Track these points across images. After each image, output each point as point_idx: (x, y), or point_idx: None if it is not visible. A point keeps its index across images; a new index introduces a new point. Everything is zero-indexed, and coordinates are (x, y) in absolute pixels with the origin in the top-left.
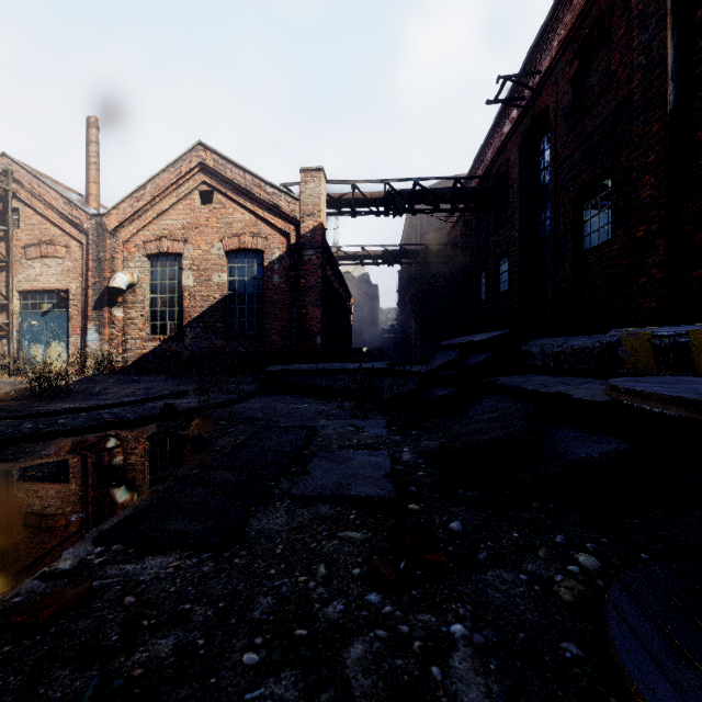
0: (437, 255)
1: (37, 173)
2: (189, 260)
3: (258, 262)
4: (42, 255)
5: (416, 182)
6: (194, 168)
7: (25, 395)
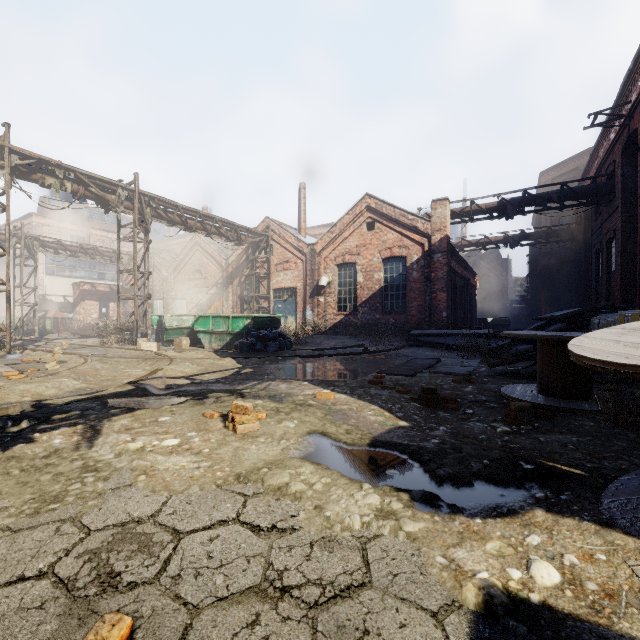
0: (559, 234)
1: (279, 223)
2: (360, 266)
3: (402, 264)
4: (284, 269)
5: (524, 192)
6: (363, 209)
7: None
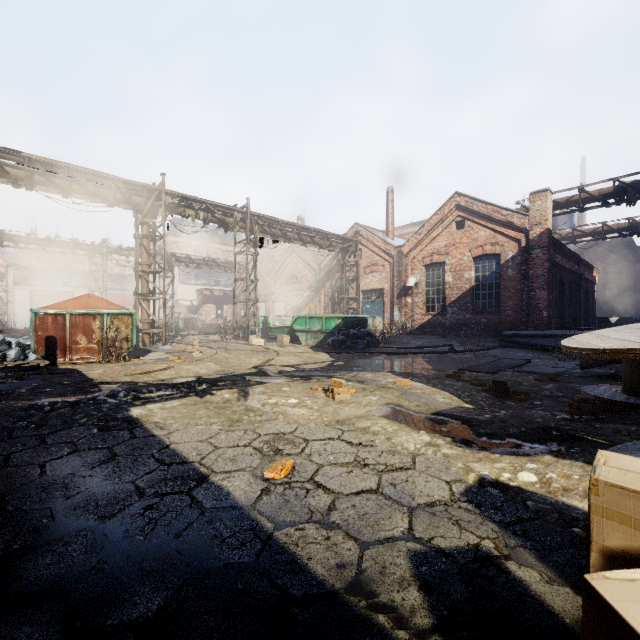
0: None
1: (367, 227)
2: (449, 266)
3: (496, 262)
4: (372, 271)
5: None
6: (452, 208)
7: None
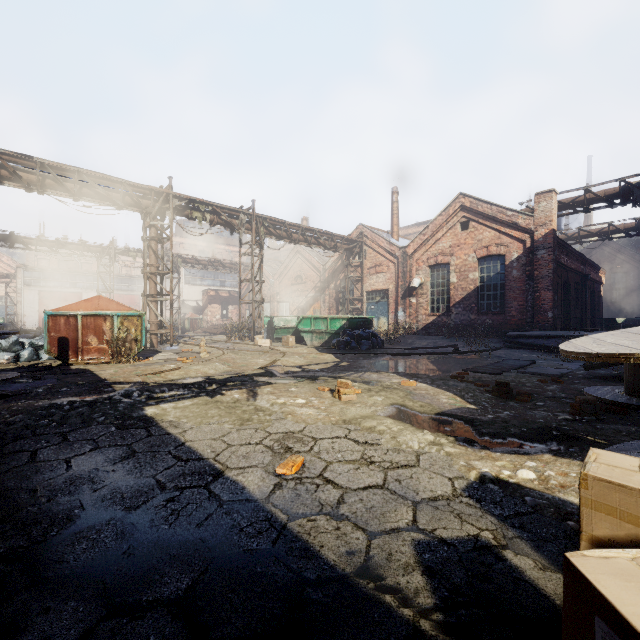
0: None
1: (371, 228)
2: (453, 266)
3: (500, 262)
4: (376, 272)
5: None
6: (457, 209)
7: None
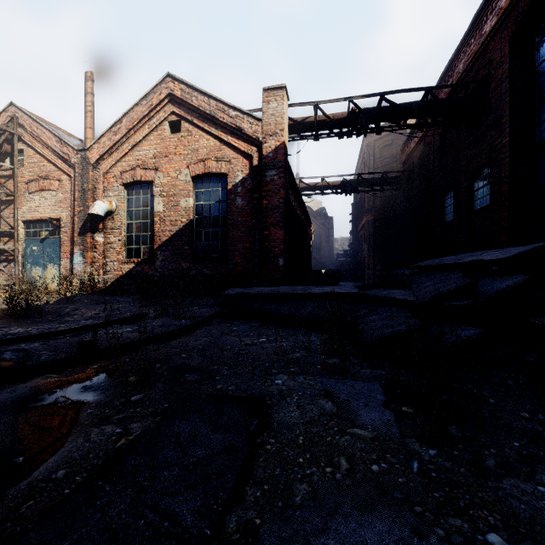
0: (393, 182)
1: (42, 121)
2: (159, 187)
3: (222, 186)
4: (40, 188)
5: (382, 97)
6: (164, 99)
7: (6, 314)
